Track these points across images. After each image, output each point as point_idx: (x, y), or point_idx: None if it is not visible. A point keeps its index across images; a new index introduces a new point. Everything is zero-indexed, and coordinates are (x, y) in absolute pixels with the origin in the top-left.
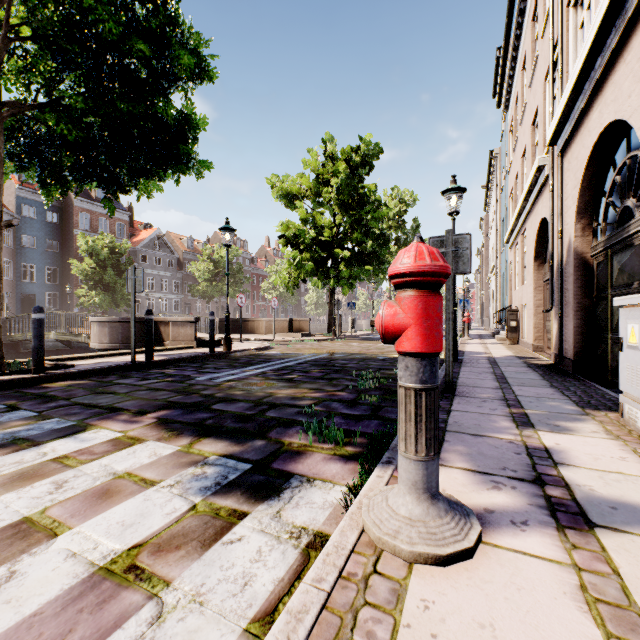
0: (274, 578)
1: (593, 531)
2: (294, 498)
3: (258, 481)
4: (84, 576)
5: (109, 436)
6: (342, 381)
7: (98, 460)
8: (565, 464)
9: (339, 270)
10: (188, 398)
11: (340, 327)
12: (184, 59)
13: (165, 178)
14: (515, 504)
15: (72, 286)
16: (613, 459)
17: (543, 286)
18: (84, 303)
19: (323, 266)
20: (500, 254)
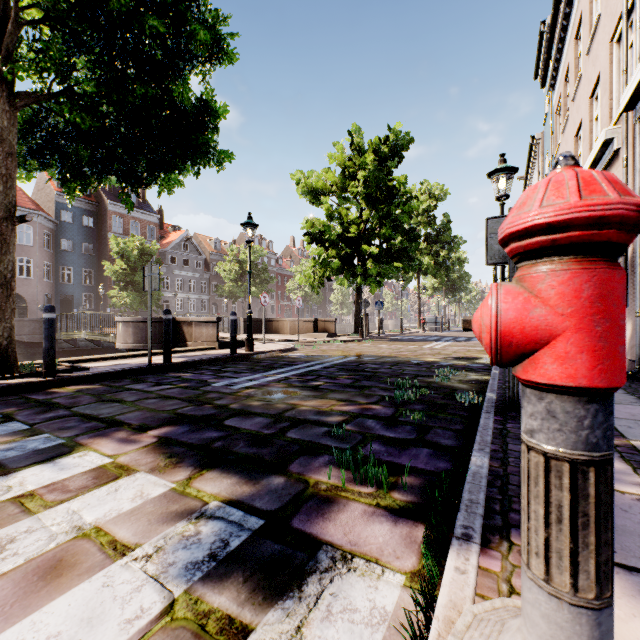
0: None
1: None
2: (323, 596)
3: (270, 554)
4: None
5: (94, 463)
6: (375, 390)
7: (67, 502)
8: None
9: (366, 268)
10: (199, 410)
11: (367, 327)
12: (200, 34)
13: (185, 171)
14: None
15: (106, 287)
16: None
17: None
18: (116, 303)
19: (349, 264)
20: None
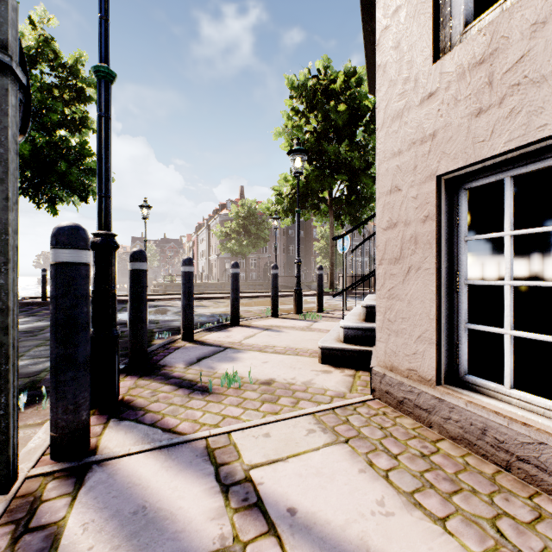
0: None
1: None
2: None
3: None
4: None
5: None
6: None
7: None
8: None
9: None
10: None
11: None
12: None
13: None
14: None
15: (310, 256)
16: None
17: None
18: None
19: None
20: None
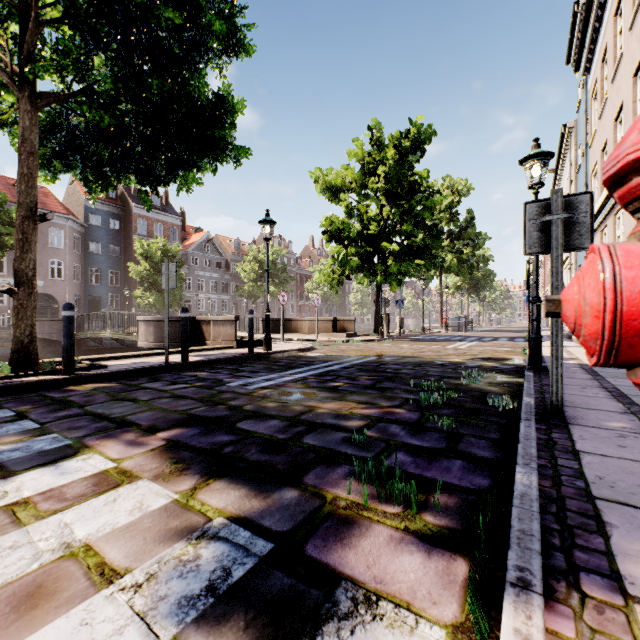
0: None
1: None
2: None
3: (279, 590)
4: None
5: (97, 467)
6: (398, 392)
7: (61, 513)
8: None
9: (387, 265)
10: (212, 410)
11: (387, 327)
12: (215, 24)
13: (203, 169)
14: None
15: (131, 288)
16: None
17: None
18: (140, 304)
19: (369, 262)
20: None
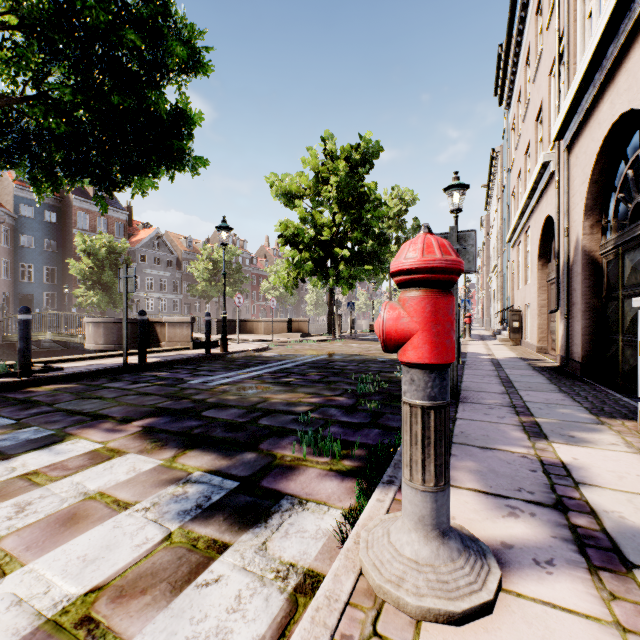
0: (253, 635)
1: (632, 574)
2: (283, 525)
3: (244, 503)
4: (26, 632)
5: (87, 448)
6: (341, 385)
7: (70, 477)
8: (587, 484)
9: (339, 270)
10: (178, 404)
11: (340, 327)
12: (177, 50)
13: (160, 175)
14: (536, 536)
15: (70, 286)
16: (639, 478)
17: (547, 286)
18: (82, 303)
19: (322, 266)
20: (501, 254)
